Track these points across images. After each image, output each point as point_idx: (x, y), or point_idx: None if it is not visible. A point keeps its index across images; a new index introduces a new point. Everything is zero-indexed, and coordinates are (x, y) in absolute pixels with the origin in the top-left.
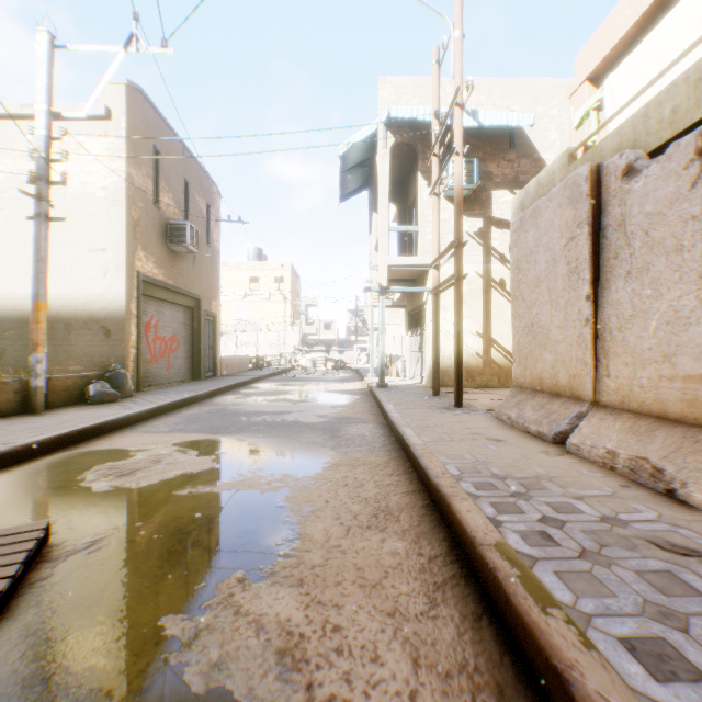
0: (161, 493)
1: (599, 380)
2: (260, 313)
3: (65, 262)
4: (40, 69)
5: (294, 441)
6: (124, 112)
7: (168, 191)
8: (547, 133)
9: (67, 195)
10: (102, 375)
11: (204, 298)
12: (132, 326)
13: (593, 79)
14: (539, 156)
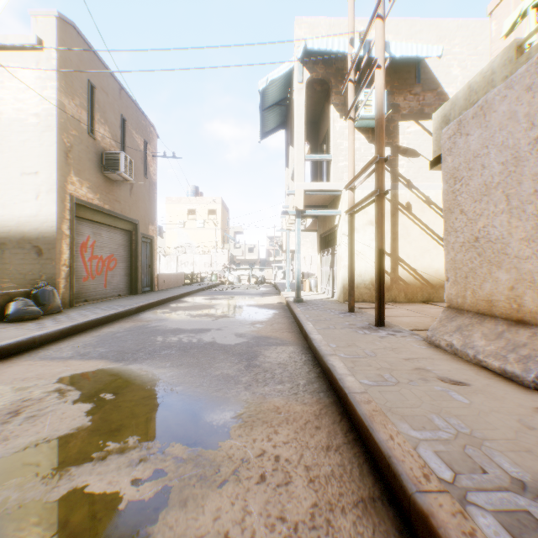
0: None
1: None
2: (196, 238)
3: None
4: None
5: (203, 374)
6: (55, 43)
7: (104, 124)
8: (450, 69)
9: (1, 122)
10: (28, 292)
11: (141, 223)
12: (63, 245)
13: None
14: (442, 90)
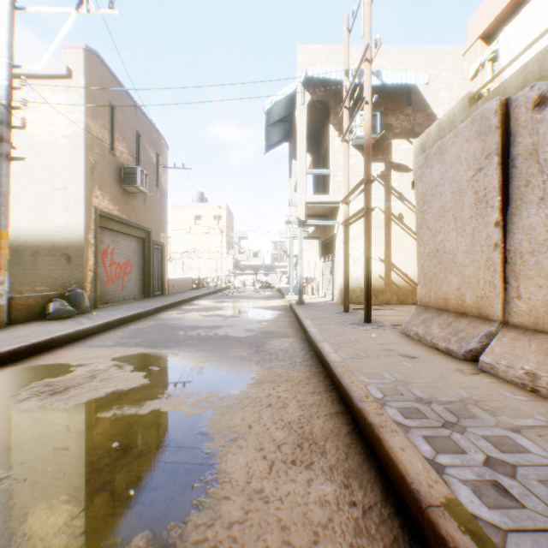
0: (86, 415)
1: (508, 301)
2: (202, 243)
3: (32, 199)
4: (1, 27)
5: (223, 355)
6: (82, 72)
7: (122, 141)
8: (438, 92)
9: (34, 142)
10: (62, 295)
11: (154, 231)
12: (89, 253)
13: (485, 37)
14: (431, 111)
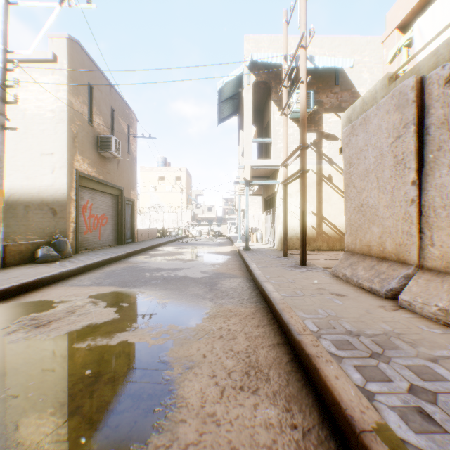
0: (64, 345)
1: (423, 248)
2: (165, 200)
3: (24, 163)
4: None
5: (182, 293)
6: (66, 57)
7: (99, 115)
8: (361, 74)
9: (26, 116)
10: (49, 242)
11: (125, 189)
12: (72, 207)
13: (401, 28)
14: (355, 90)
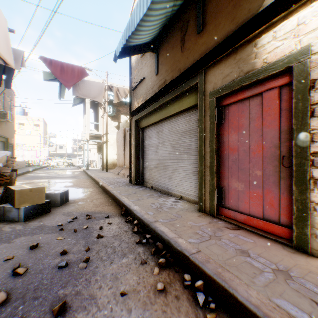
0: (43, 184)
1: (125, 163)
2: (25, 140)
3: None
4: None
5: (65, 179)
6: None
7: None
8: None
9: None
10: None
11: (10, 138)
12: None
13: None
14: None
